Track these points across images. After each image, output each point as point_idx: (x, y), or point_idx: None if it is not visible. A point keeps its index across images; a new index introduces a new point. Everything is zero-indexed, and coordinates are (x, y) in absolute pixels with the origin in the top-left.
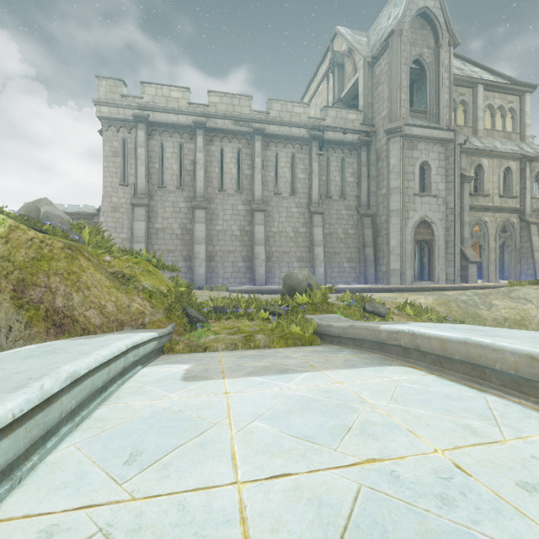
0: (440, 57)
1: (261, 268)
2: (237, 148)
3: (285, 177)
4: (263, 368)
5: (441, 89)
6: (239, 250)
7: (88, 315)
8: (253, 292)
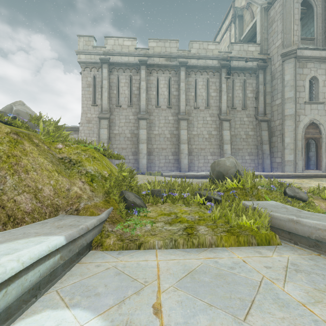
0: None
1: (185, 160)
2: (168, 77)
3: (202, 95)
4: None
5: None
6: (169, 147)
7: (19, 200)
8: (180, 177)
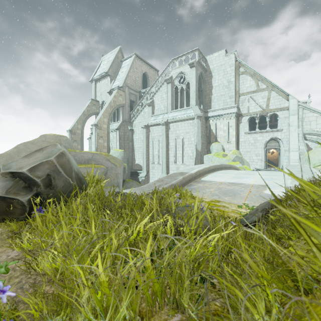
0: None
1: None
2: None
3: None
4: (237, 185)
5: None
6: None
7: None
8: None
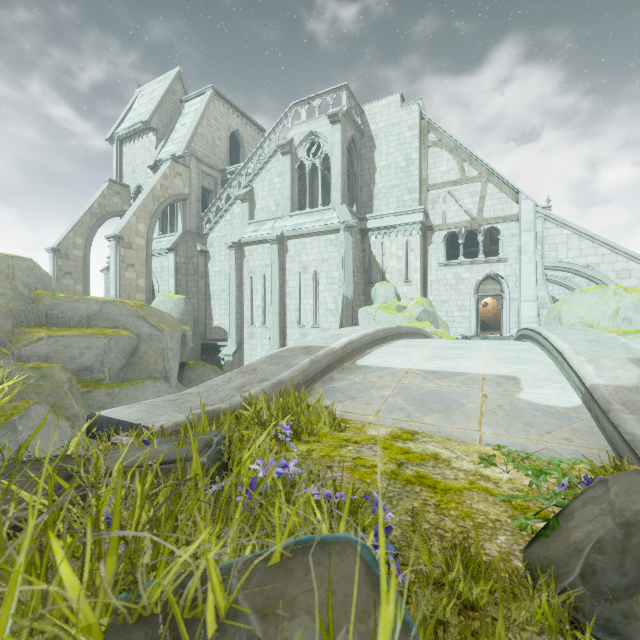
0: None
1: None
2: None
3: None
4: (447, 377)
5: None
6: None
7: None
8: None
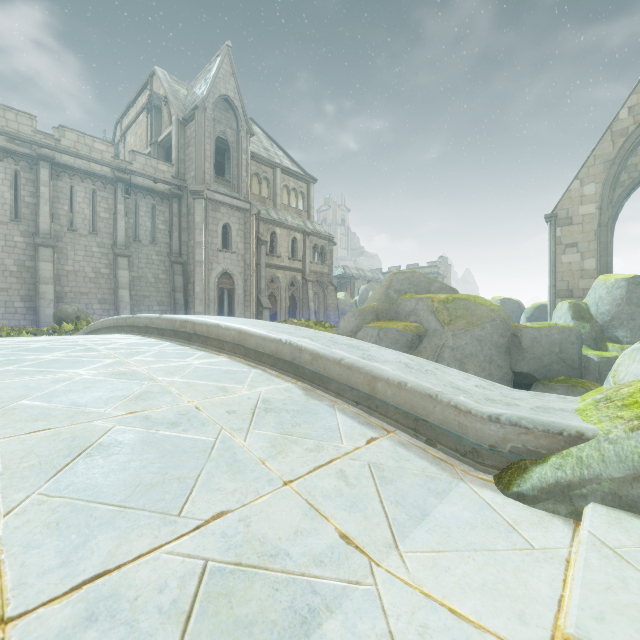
0: (240, 140)
1: (48, 309)
2: (14, 170)
3: (84, 213)
4: None
5: (241, 167)
6: (16, 288)
7: None
8: None
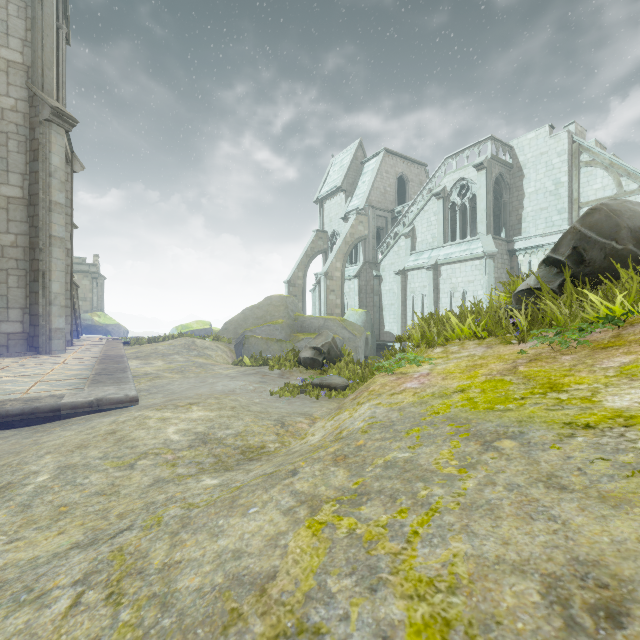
0: (60, 42)
1: None
2: None
3: None
4: None
5: (62, 87)
6: None
7: None
8: None
